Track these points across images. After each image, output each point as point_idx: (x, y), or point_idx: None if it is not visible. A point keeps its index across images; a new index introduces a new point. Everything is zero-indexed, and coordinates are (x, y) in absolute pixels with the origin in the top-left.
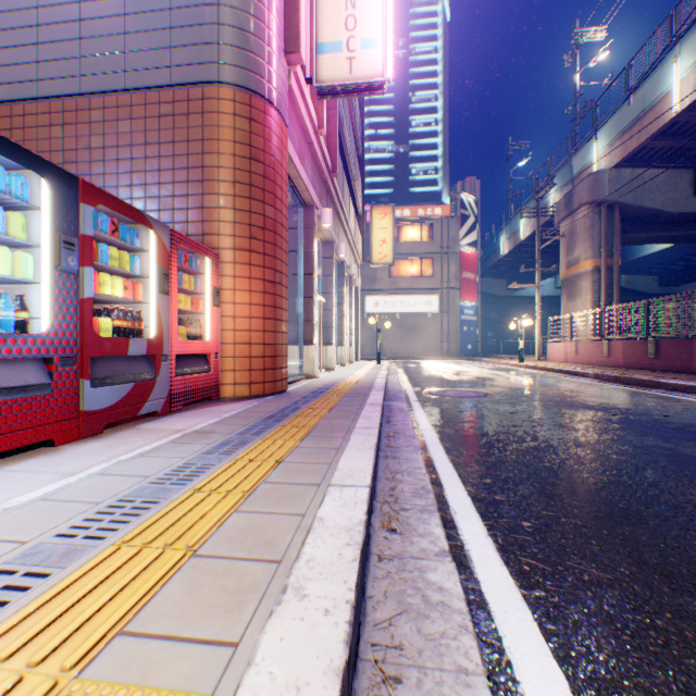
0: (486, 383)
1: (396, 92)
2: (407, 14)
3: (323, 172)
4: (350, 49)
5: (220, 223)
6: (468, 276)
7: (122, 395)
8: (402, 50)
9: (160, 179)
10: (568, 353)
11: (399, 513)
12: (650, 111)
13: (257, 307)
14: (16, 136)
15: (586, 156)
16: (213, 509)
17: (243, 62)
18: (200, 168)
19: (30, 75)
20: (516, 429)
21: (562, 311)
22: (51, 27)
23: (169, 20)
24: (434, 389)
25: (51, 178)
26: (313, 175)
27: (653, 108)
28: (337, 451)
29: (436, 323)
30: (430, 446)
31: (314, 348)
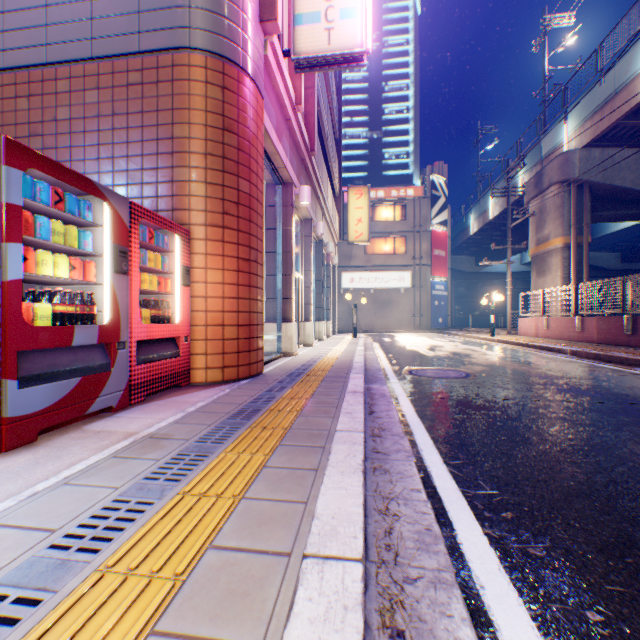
0: (464, 360)
1: (370, 82)
2: (380, 9)
3: (301, 150)
4: (329, 19)
5: (190, 197)
6: (439, 254)
7: (64, 393)
8: (376, 43)
9: (128, 152)
10: (539, 328)
11: (404, 591)
12: (623, 91)
13: (230, 286)
14: None
15: (556, 136)
16: (116, 628)
17: (215, 27)
18: (170, 139)
19: None
20: (514, 423)
21: (532, 287)
22: None
23: None
24: (413, 368)
25: None
26: (291, 152)
27: (625, 87)
28: (315, 476)
29: (409, 298)
30: (423, 450)
31: (292, 326)
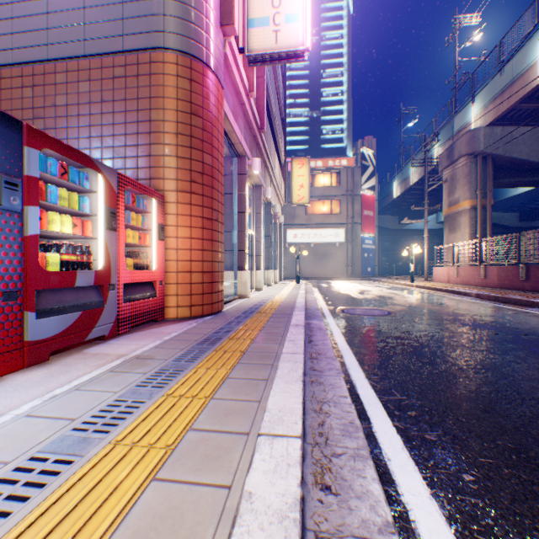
0: (387, 301)
1: (310, 70)
2: (319, 9)
3: (253, 128)
4: (276, 23)
5: (164, 169)
6: (368, 214)
7: (69, 323)
8: (315, 37)
9: (114, 132)
10: (450, 276)
11: (331, 461)
12: (519, 79)
13: (196, 240)
14: None
15: (464, 116)
16: (129, 476)
17: (184, 31)
18: (148, 121)
19: (6, 45)
20: (424, 349)
21: (445, 241)
22: (23, 4)
23: None
24: (345, 308)
25: None
26: (245, 131)
27: (521, 76)
28: (266, 384)
29: (343, 251)
30: (350, 369)
31: (246, 273)
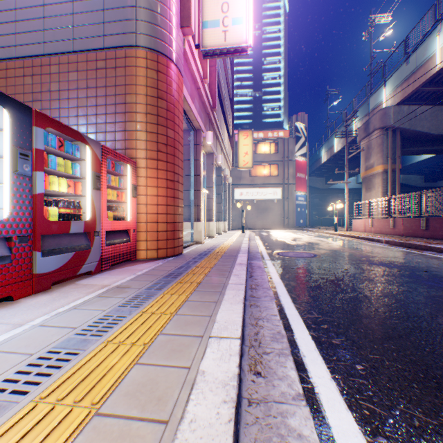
0: (314, 246)
1: (254, 58)
2: (261, 8)
3: (207, 108)
4: (225, 25)
5: (137, 141)
6: (300, 176)
7: (65, 261)
8: (258, 31)
9: (97, 112)
10: (366, 226)
11: (262, 357)
12: (421, 67)
13: (162, 197)
14: (1, 83)
15: (378, 97)
16: (119, 361)
17: (152, 32)
18: (123, 104)
19: (11, 42)
20: (339, 282)
21: (362, 198)
22: (24, 10)
23: (102, 4)
24: (280, 251)
25: (10, 108)
26: (200, 110)
27: (423, 65)
28: (216, 305)
29: (280, 206)
30: (281, 296)
31: (201, 224)
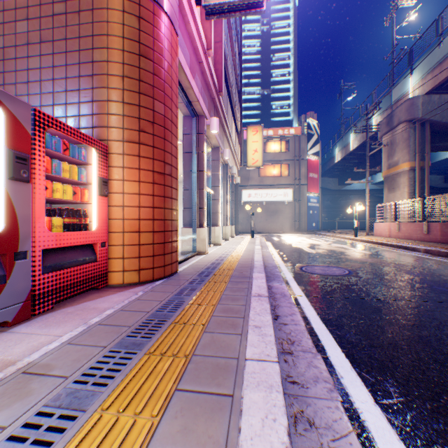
0: (341, 257)
1: (262, 54)
2: (269, 2)
3: (211, 90)
4: None
5: (109, 115)
6: (313, 176)
7: None
8: (266, 26)
9: (53, 75)
10: (392, 231)
11: None
12: None
13: (146, 196)
14: None
15: (403, 87)
16: None
17: None
18: (90, 62)
19: None
20: (423, 332)
21: (384, 200)
22: None
23: None
24: (302, 265)
25: None
26: (203, 90)
27: None
28: None
29: (291, 208)
30: (344, 378)
31: (204, 230)
